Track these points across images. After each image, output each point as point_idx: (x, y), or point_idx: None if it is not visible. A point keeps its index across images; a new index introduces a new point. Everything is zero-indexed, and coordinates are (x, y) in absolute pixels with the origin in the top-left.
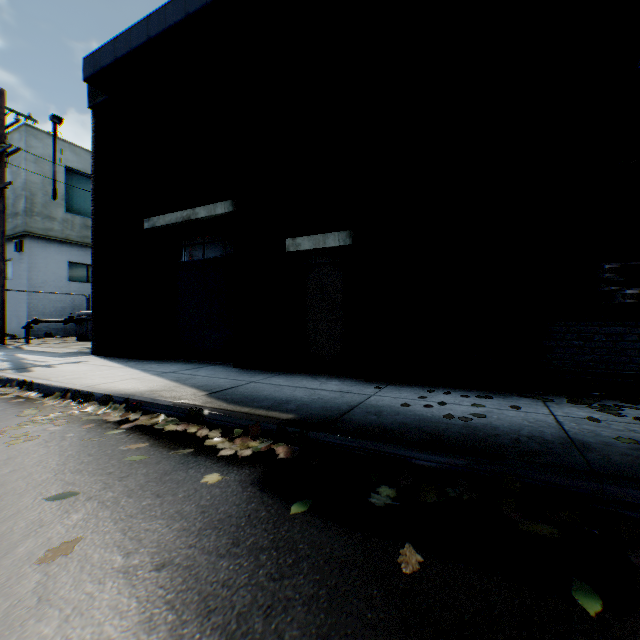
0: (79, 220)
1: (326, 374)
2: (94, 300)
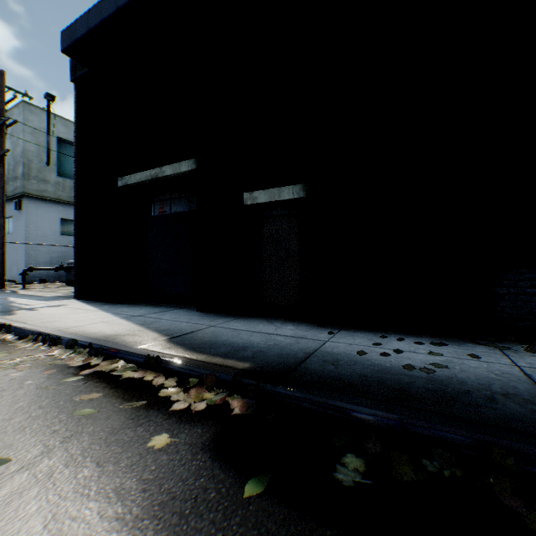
0: (69, 183)
1: (281, 318)
2: (76, 250)
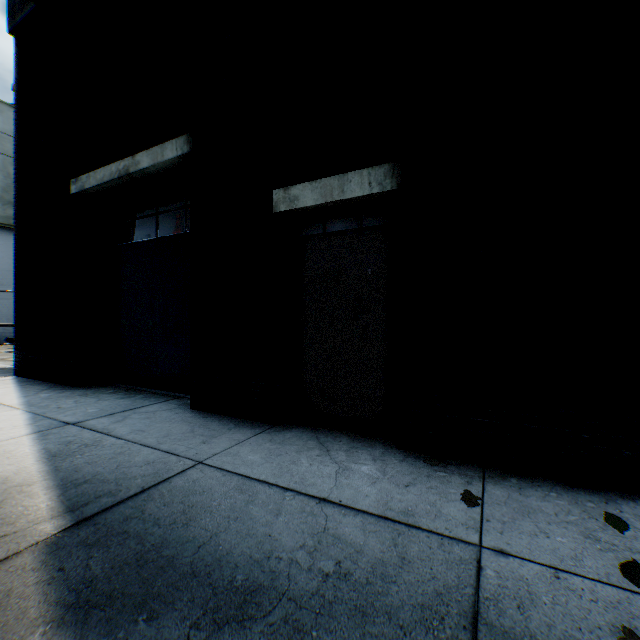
0: None
1: (344, 432)
2: (16, 299)
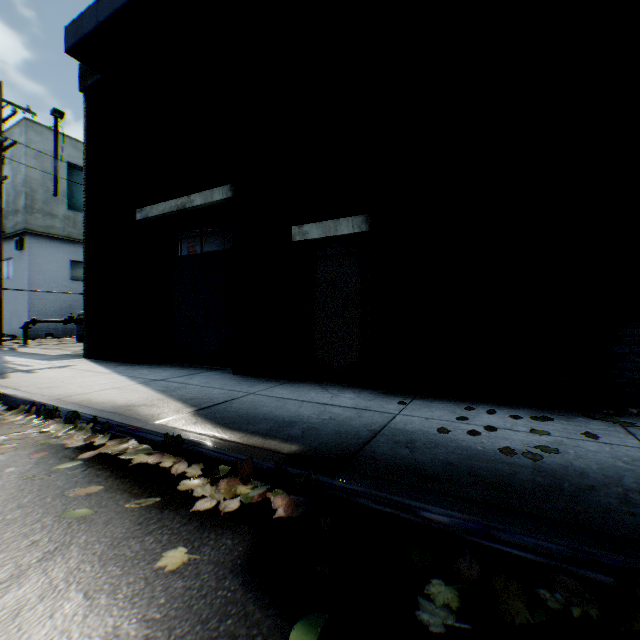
0: (81, 217)
1: (338, 383)
2: (86, 299)
